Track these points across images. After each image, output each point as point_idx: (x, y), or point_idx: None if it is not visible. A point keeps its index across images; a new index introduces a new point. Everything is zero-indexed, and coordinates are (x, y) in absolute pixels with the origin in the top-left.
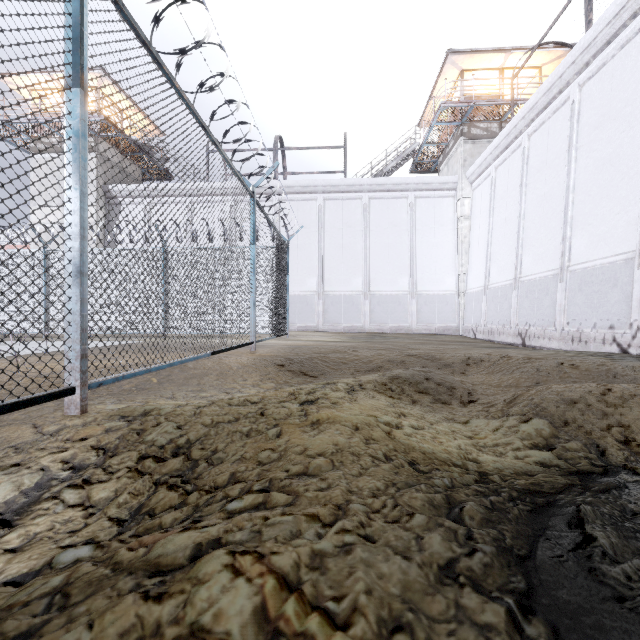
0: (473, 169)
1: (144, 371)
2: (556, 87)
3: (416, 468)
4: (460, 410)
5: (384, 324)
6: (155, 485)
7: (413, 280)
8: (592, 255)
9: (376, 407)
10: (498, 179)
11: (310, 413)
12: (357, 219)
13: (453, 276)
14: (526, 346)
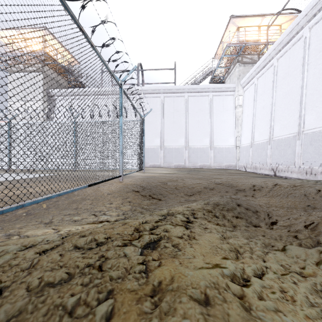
0: (244, 80)
1: (15, 207)
2: (295, 30)
3: None
4: (270, 233)
5: (196, 163)
6: None
7: (211, 140)
8: (318, 124)
9: (214, 246)
10: (259, 84)
11: (151, 267)
12: (181, 107)
13: (233, 138)
14: (276, 176)
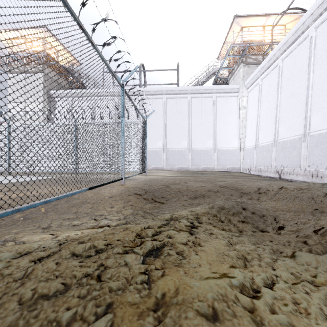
0: (248, 81)
1: (10, 212)
2: (300, 30)
3: None
4: (278, 239)
5: (199, 166)
6: None
7: (215, 142)
8: (325, 126)
9: (220, 253)
10: (263, 85)
11: (154, 278)
12: (184, 109)
13: (237, 140)
14: (281, 179)
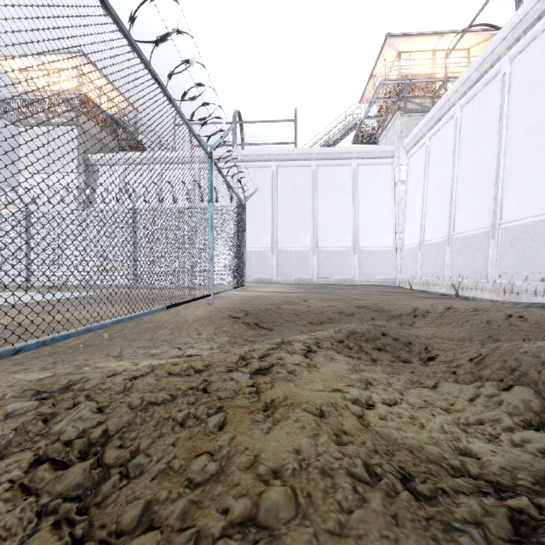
0: (409, 139)
1: (82, 331)
2: (488, 62)
3: (412, 489)
4: (422, 370)
5: (330, 276)
6: (38, 517)
7: (356, 237)
8: (523, 213)
9: (339, 375)
10: (432, 147)
11: (263, 389)
12: (306, 184)
13: (391, 234)
14: (459, 296)
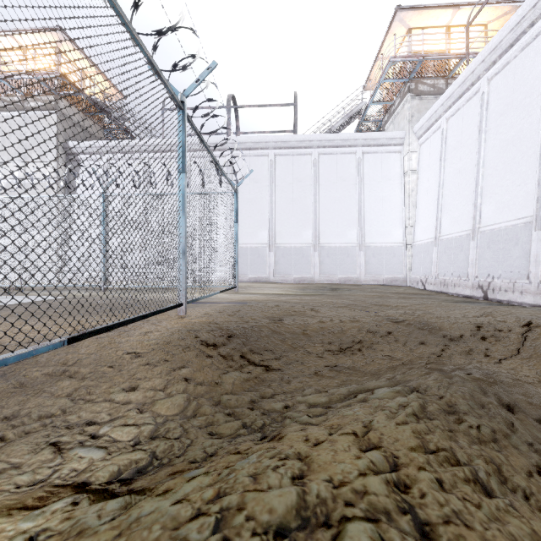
0: (421, 123)
1: None
2: (527, 19)
3: None
4: None
5: (333, 275)
6: None
7: (361, 233)
8: None
9: None
10: (450, 130)
11: None
12: (307, 174)
13: (400, 229)
14: (489, 299)
